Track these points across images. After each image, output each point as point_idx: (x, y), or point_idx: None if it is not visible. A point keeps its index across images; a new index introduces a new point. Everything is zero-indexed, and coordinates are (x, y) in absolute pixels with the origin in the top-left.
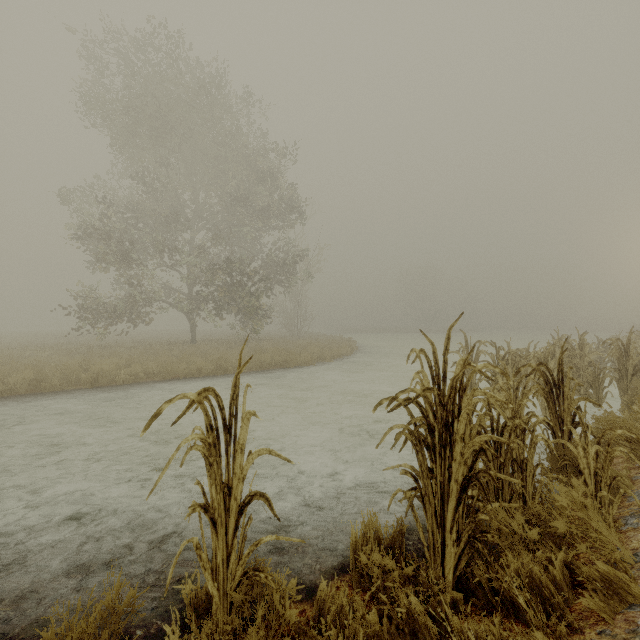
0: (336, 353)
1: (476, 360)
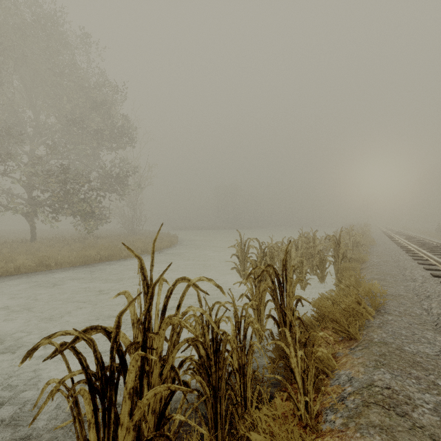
0: (157, 247)
1: (247, 252)
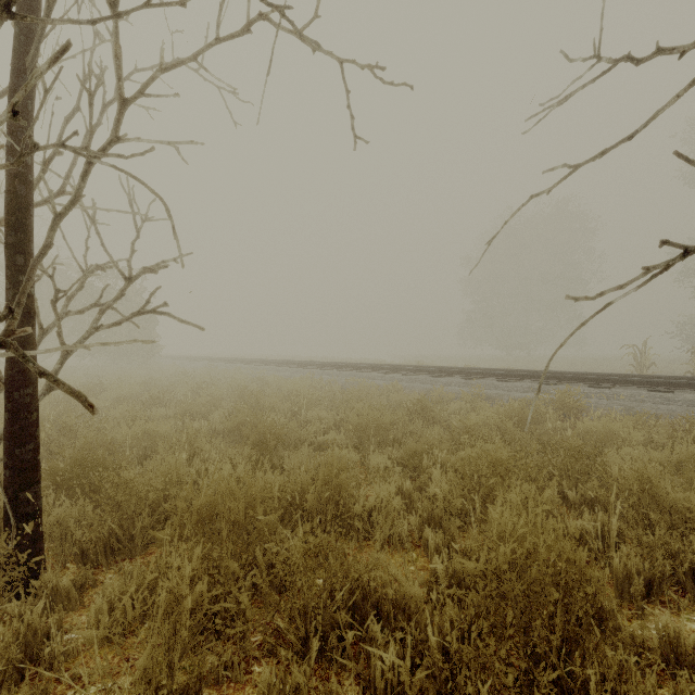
0: None
1: None
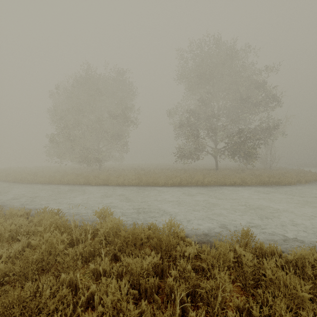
0: (308, 179)
1: None
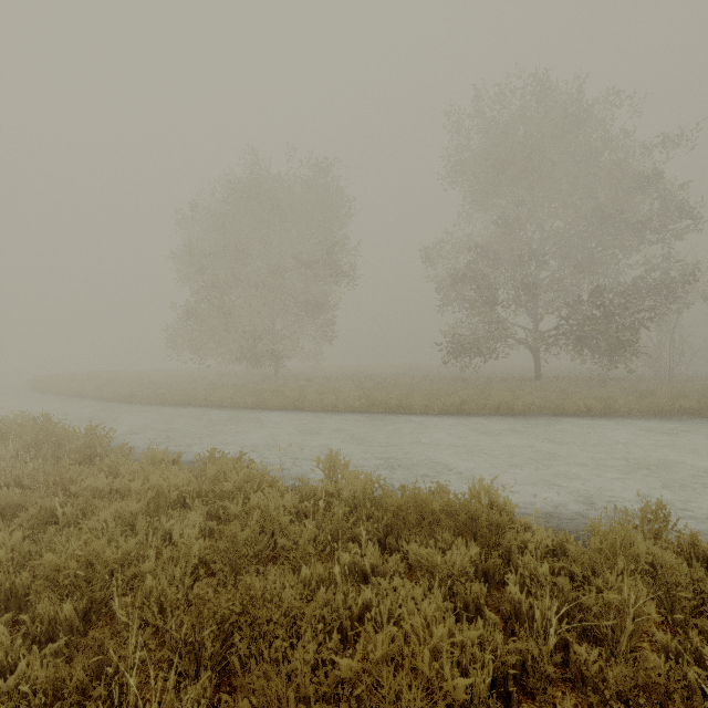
0: None
1: None
